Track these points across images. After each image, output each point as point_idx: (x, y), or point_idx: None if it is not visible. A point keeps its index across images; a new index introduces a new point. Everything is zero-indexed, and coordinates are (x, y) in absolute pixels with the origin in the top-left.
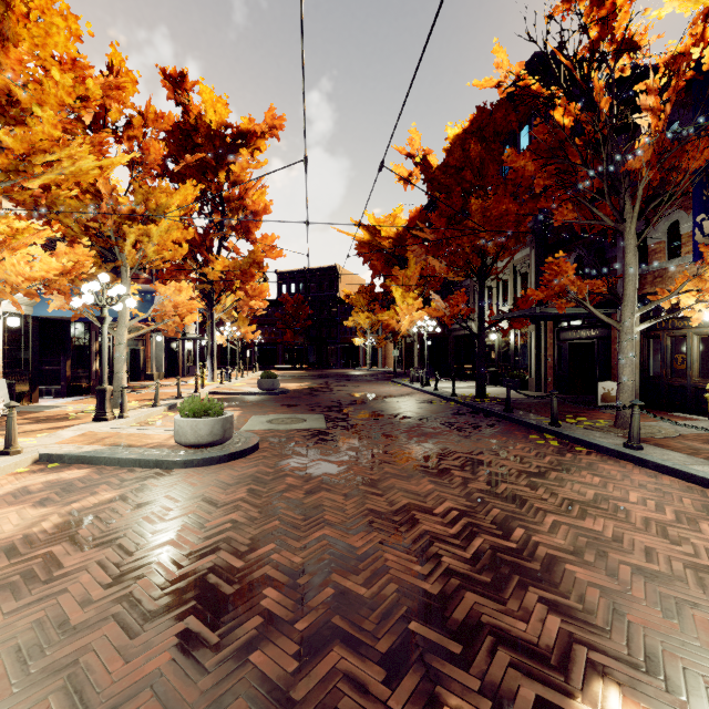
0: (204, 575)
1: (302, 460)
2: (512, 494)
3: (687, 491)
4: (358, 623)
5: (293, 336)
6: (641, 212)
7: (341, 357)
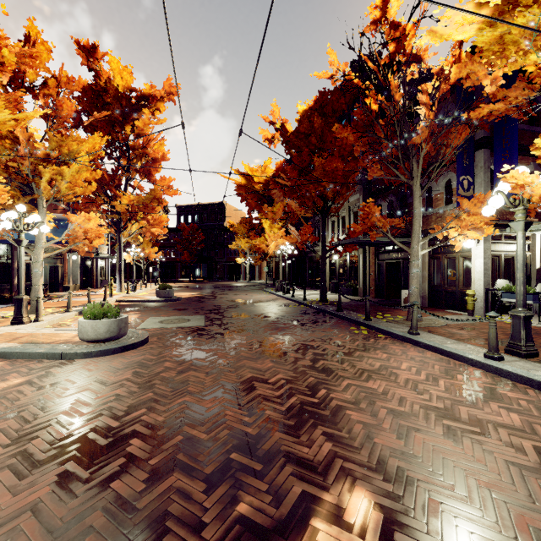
0: (86, 433)
1: (181, 349)
2: (326, 367)
3: (439, 361)
4: (195, 457)
5: (189, 256)
6: (424, 172)
7: (227, 272)
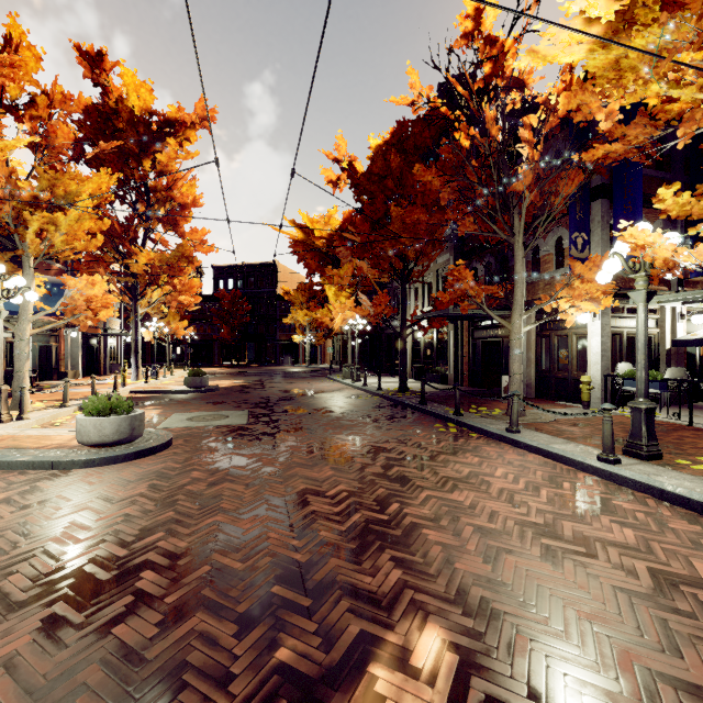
0: (83, 566)
1: (214, 455)
2: (400, 475)
3: (543, 465)
4: (226, 592)
5: (230, 332)
6: (528, 228)
7: (281, 354)
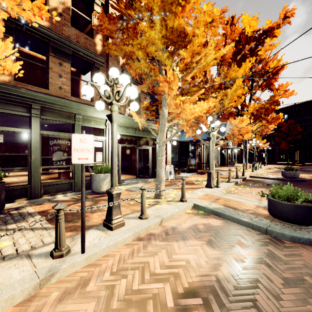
0: None
1: None
2: None
3: None
4: None
5: (286, 145)
6: None
7: None
